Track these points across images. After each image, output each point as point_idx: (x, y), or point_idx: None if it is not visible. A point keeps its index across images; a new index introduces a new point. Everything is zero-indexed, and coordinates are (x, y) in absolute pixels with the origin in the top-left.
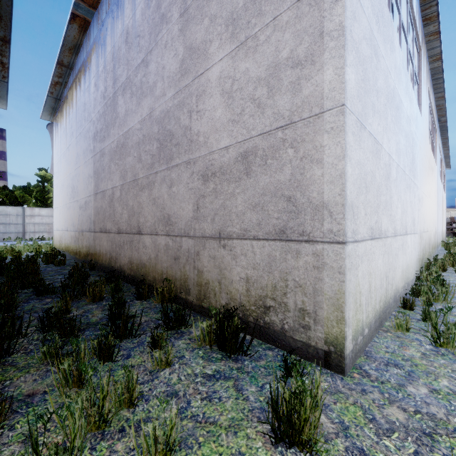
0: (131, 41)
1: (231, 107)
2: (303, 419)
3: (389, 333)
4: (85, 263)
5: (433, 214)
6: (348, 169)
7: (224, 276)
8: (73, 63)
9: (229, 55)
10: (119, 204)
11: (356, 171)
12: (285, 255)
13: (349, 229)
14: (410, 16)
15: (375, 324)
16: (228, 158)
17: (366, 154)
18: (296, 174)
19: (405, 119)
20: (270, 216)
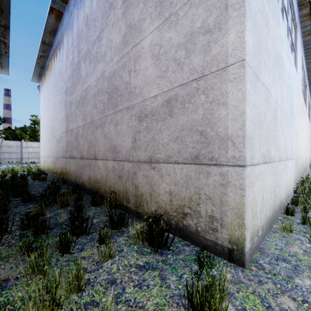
0: (89, 24)
1: (158, 67)
2: (213, 309)
3: (277, 234)
4: (59, 180)
5: (305, 145)
6: (247, 109)
7: (153, 190)
8: (52, 42)
9: (157, 29)
10: (82, 139)
11: (253, 111)
12: (198, 175)
13: (248, 155)
14: (290, 2)
15: (266, 227)
16: (156, 104)
17: (260, 99)
18: (207, 114)
19: (286, 75)
20: (187, 146)
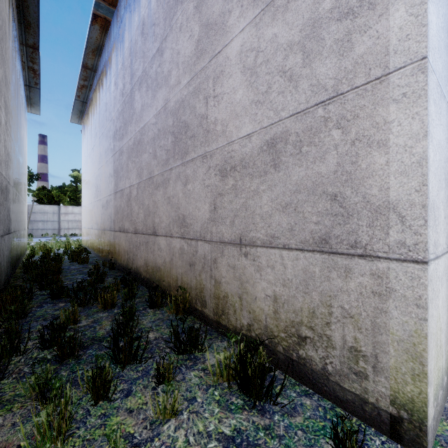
0: (147, 32)
1: (254, 86)
2: None
3: None
4: (105, 262)
5: None
6: (430, 152)
7: (245, 291)
8: (97, 65)
9: (251, 23)
10: (136, 203)
11: (437, 156)
12: (328, 272)
13: (431, 240)
14: None
15: None
16: (250, 148)
17: (445, 133)
18: (345, 163)
19: None
20: (306, 220)
